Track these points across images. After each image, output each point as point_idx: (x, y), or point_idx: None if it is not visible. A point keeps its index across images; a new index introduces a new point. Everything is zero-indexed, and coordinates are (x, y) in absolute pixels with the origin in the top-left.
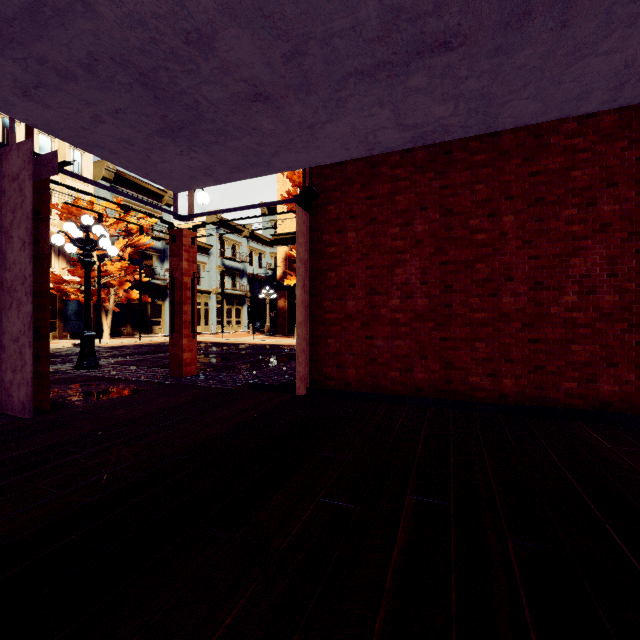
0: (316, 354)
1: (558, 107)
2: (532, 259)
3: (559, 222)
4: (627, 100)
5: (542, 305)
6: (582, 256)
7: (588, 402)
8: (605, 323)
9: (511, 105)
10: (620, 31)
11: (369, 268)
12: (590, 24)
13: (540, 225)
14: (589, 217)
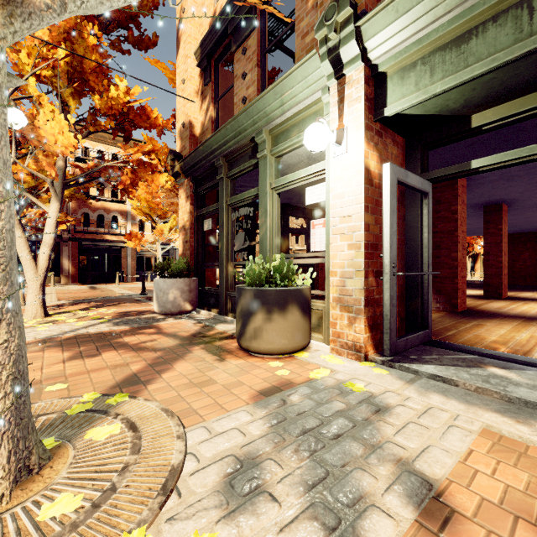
0: None
1: None
2: None
3: None
4: None
5: None
6: None
7: None
8: None
9: None
10: None
11: (512, 255)
12: None
13: None
14: None
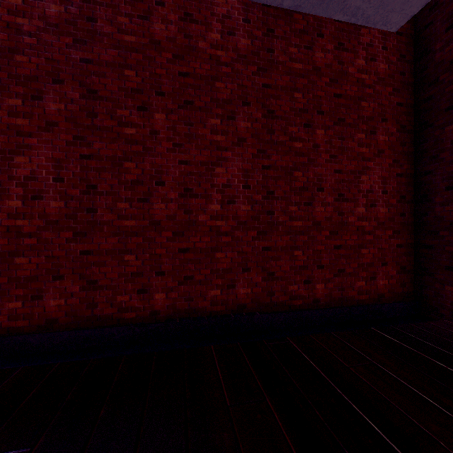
0: None
1: None
2: (182, 164)
3: (206, 129)
4: None
5: (191, 213)
6: (224, 166)
7: (229, 307)
8: (241, 231)
9: None
10: None
11: None
12: None
13: (190, 129)
14: (230, 130)
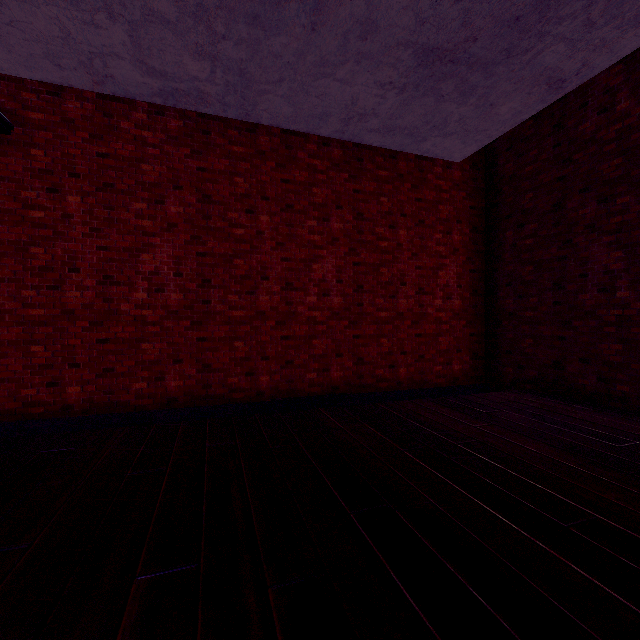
0: (6, 370)
1: (306, 120)
2: (284, 261)
3: (304, 230)
4: (351, 136)
5: (292, 304)
6: (320, 263)
7: (324, 388)
8: (335, 321)
9: (268, 98)
10: (352, 64)
11: (103, 249)
12: (333, 41)
13: (290, 230)
14: (325, 230)
